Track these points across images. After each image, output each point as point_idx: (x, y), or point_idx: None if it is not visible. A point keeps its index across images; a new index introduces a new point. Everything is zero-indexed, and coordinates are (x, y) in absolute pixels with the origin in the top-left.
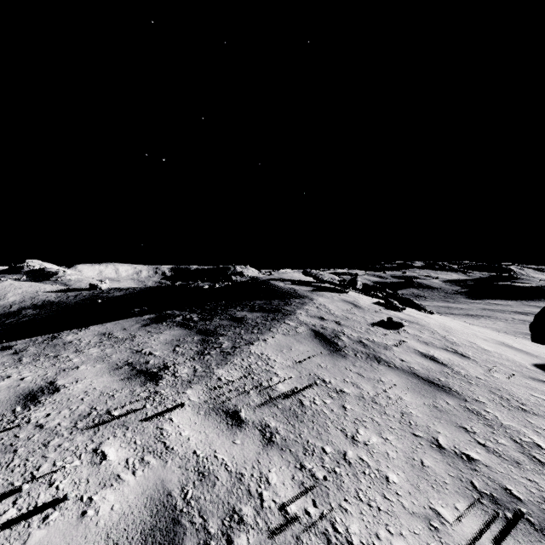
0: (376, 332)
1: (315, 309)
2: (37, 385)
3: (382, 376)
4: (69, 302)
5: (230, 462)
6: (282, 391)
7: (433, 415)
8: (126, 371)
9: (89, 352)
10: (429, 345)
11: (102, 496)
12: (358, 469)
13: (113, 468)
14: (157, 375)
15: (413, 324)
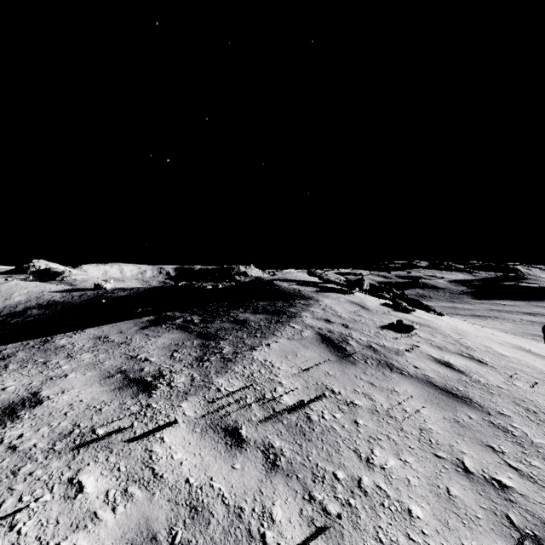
0: (386, 336)
1: (321, 311)
2: (19, 396)
3: (396, 386)
4: (74, 302)
5: (228, 493)
6: (287, 403)
7: (455, 431)
8: (118, 380)
9: (81, 358)
10: (443, 350)
11: (72, 543)
12: (376, 500)
13: (90, 504)
14: (151, 384)
15: (424, 326)
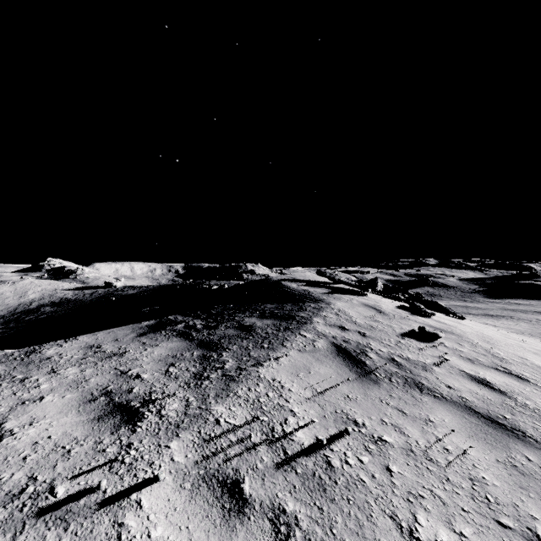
0: (409, 346)
1: (334, 316)
2: None
3: (430, 413)
4: (85, 300)
5: None
6: (301, 441)
7: (516, 482)
8: (100, 406)
9: (65, 374)
10: (475, 363)
11: None
12: None
13: None
14: (137, 412)
15: (448, 333)
